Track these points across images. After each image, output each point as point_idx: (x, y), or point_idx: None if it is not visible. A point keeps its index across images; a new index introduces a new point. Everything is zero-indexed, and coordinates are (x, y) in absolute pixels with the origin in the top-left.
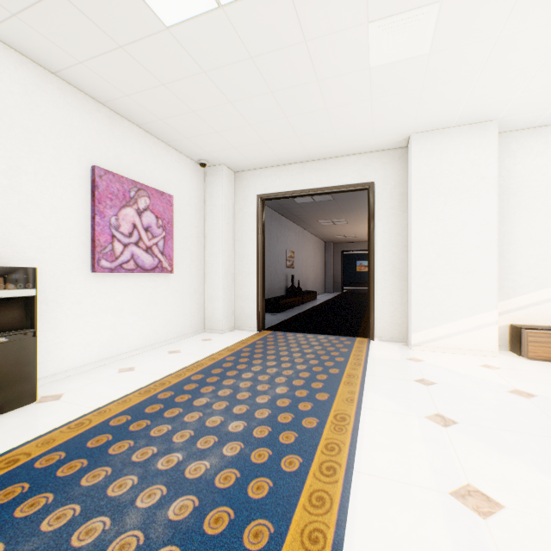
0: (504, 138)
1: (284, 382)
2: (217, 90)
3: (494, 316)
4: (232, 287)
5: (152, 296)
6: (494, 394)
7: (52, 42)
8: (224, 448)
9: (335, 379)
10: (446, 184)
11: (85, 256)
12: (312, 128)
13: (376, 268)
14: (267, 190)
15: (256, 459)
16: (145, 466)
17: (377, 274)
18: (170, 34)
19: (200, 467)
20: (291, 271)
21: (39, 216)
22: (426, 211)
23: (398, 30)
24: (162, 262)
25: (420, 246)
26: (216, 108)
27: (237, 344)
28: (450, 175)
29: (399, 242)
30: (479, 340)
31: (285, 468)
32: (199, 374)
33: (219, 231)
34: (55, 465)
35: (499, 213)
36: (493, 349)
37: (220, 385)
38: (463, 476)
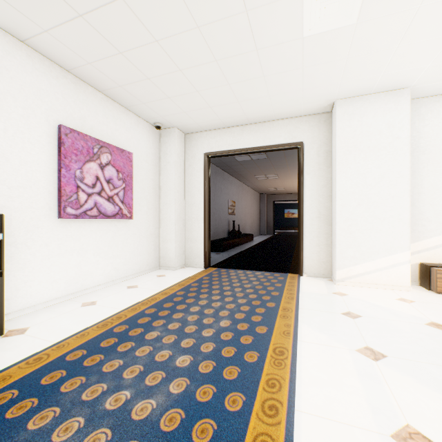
0: (414, 103)
1: (227, 316)
2: (168, 59)
3: (407, 256)
4: (183, 230)
5: (114, 239)
6: (414, 327)
7: (17, 10)
8: (171, 384)
9: (272, 312)
10: (365, 143)
11: (52, 204)
12: (251, 94)
13: (305, 214)
14: (212, 149)
15: (201, 397)
16: (93, 405)
17: (306, 220)
18: (124, 3)
19: (146, 407)
20: (232, 217)
21: (8, 168)
22: (348, 166)
23: (330, 0)
24: (122, 209)
25: (343, 196)
26: (168, 76)
27: (186, 280)
28: (369, 135)
29: (324, 192)
30: (394, 276)
31: (229, 408)
32: (152, 308)
33: (171, 183)
34: (6, 405)
35: (411, 168)
36: (407, 285)
37: (170, 318)
38: (401, 416)
